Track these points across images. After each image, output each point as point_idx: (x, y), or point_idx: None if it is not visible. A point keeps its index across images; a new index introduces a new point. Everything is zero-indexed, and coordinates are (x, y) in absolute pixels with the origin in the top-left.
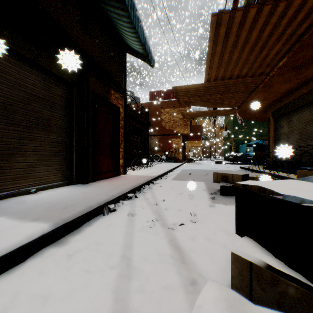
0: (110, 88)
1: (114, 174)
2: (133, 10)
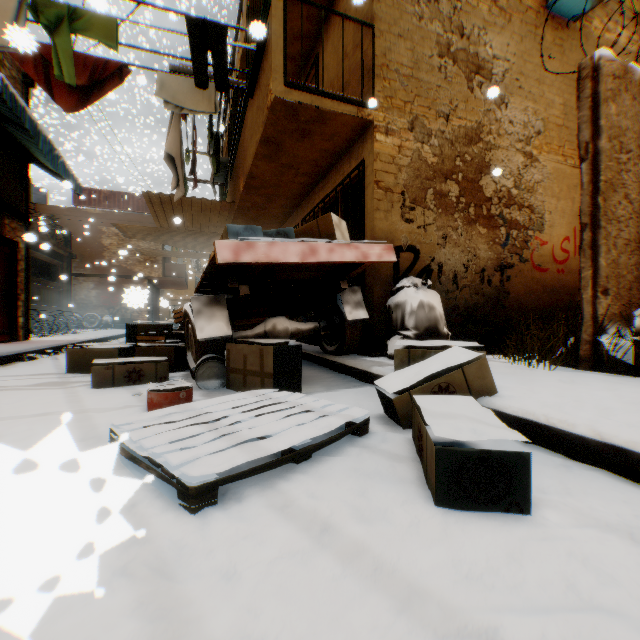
0: (6, 216)
1: (10, 338)
2: (52, 152)
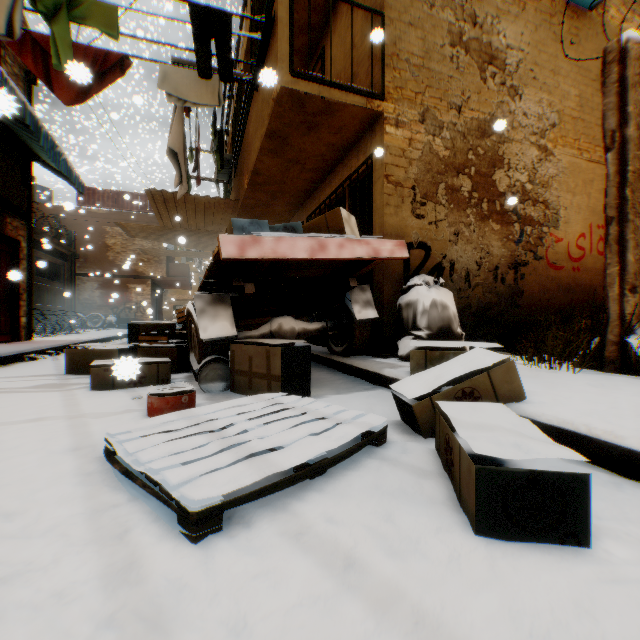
0: (8, 215)
1: (12, 338)
2: (54, 149)
